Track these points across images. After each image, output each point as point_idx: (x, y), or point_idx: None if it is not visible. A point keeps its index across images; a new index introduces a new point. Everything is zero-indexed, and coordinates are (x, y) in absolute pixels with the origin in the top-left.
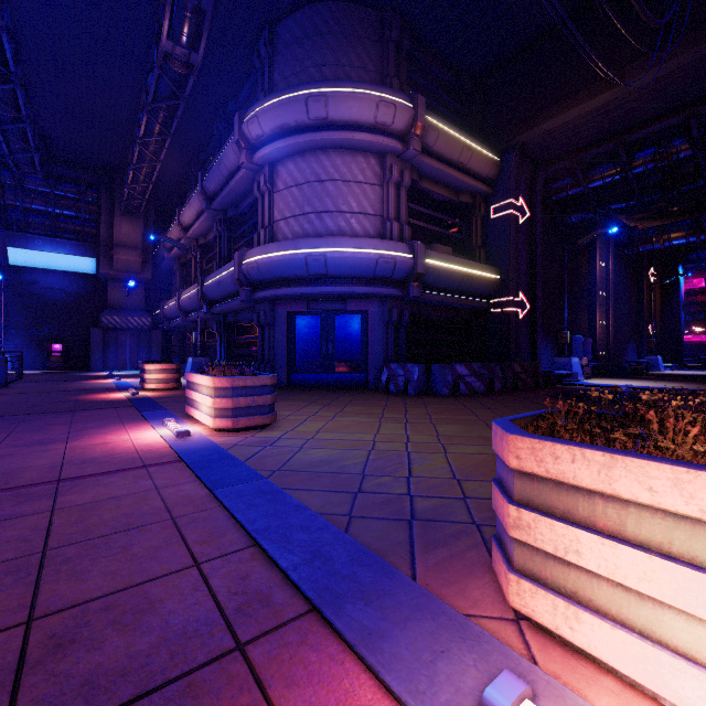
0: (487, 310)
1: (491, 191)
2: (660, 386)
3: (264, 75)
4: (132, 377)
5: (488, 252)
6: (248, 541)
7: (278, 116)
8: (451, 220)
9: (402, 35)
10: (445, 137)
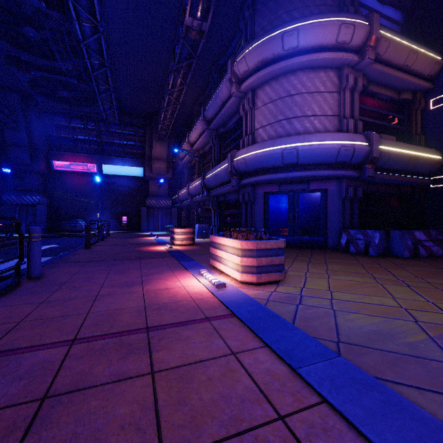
0: (426, 186)
1: (431, 86)
2: None
3: (246, 31)
4: (164, 236)
5: (427, 137)
6: None
7: (260, 53)
8: (393, 114)
9: None
10: (394, 45)
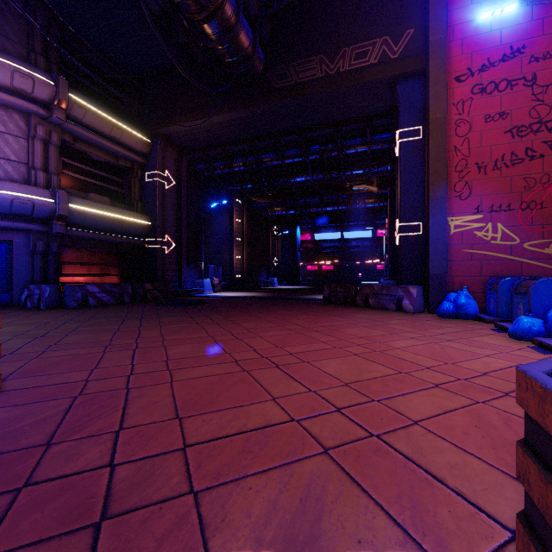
0: (143, 246)
1: (145, 162)
2: (242, 295)
3: None
4: None
5: (144, 204)
6: None
7: None
8: (112, 177)
9: (50, 24)
10: (93, 115)
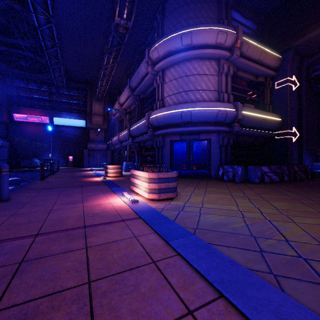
0: (273, 137)
1: (276, 74)
2: None
3: (158, 29)
4: (100, 170)
5: (273, 106)
6: (214, 291)
7: (167, 46)
8: (253, 91)
9: None
10: (252, 47)
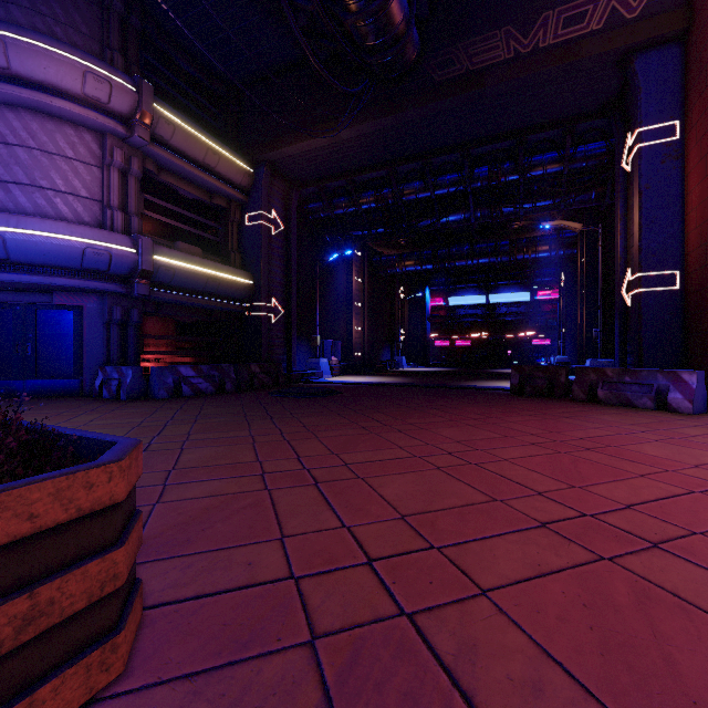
0: (243, 313)
1: (246, 199)
2: (375, 381)
3: None
4: None
5: (244, 257)
6: None
7: None
8: (204, 220)
9: (130, 10)
10: (183, 134)
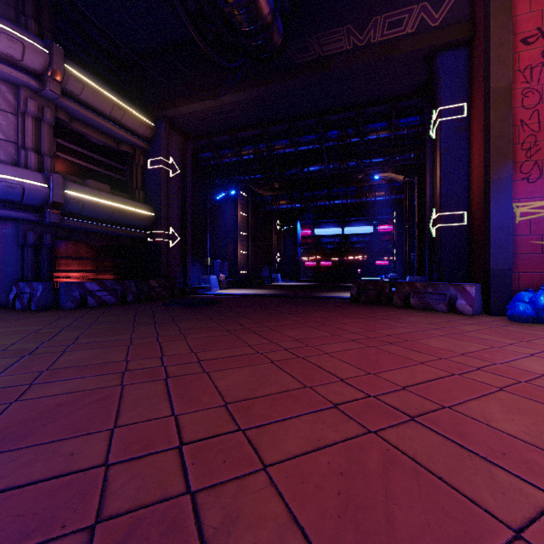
0: (146, 239)
1: (148, 147)
2: (253, 293)
3: None
4: None
5: (147, 194)
6: None
7: None
8: (112, 162)
9: None
10: (92, 91)
